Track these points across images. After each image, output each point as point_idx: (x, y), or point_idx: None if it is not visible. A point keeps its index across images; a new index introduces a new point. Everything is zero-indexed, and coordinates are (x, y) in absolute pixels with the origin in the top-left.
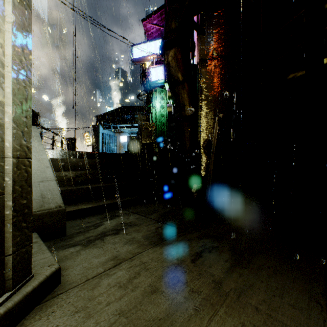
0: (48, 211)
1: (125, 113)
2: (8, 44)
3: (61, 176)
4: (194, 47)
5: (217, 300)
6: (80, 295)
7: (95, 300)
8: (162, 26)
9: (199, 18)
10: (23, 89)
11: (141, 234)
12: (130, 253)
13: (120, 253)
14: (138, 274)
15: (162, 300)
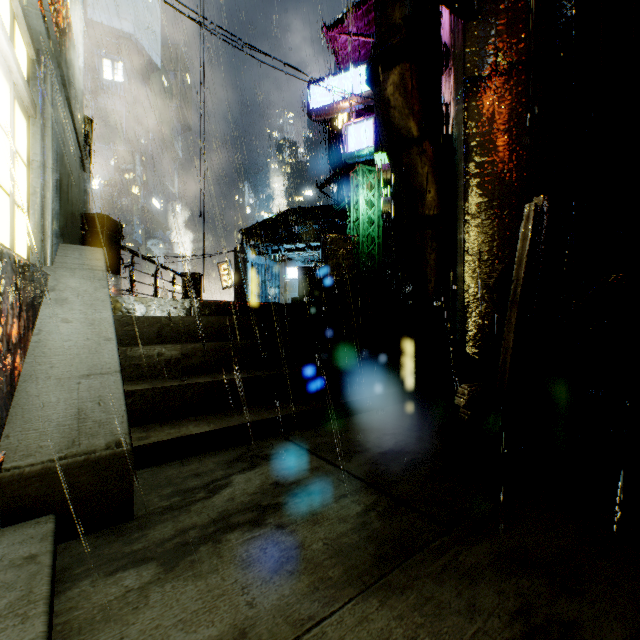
0: (86, 457)
1: (296, 221)
2: None
3: (151, 356)
4: (447, 58)
5: None
6: None
7: None
8: (370, 36)
9: None
10: None
11: (323, 531)
12: (287, 618)
13: (256, 616)
14: None
15: None
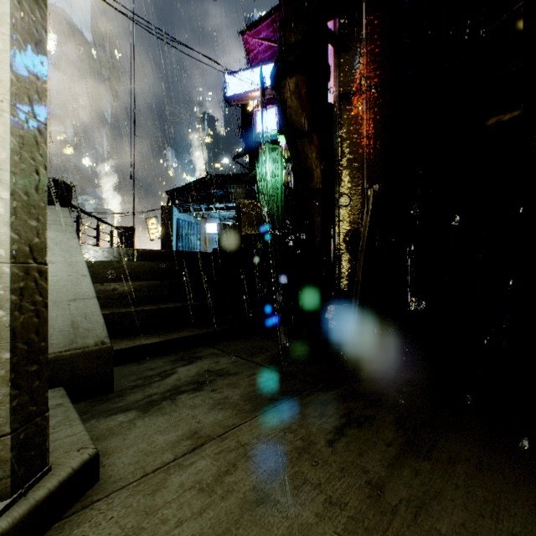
0: (82, 350)
1: (215, 185)
2: (4, 62)
3: (108, 290)
4: (329, 73)
5: (376, 522)
6: (132, 504)
7: (156, 514)
8: (275, 42)
9: (337, 23)
10: (31, 142)
11: (240, 391)
12: (220, 425)
13: (202, 426)
14: (234, 465)
15: (276, 518)
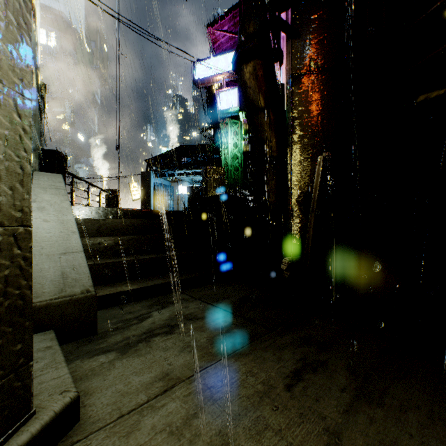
0: (70, 298)
1: (185, 154)
2: None
3: (95, 244)
4: (282, 58)
5: None
6: None
7: None
8: (236, 33)
9: (290, 14)
10: (15, 115)
11: (206, 334)
12: (189, 368)
13: (173, 368)
14: (201, 408)
15: None
